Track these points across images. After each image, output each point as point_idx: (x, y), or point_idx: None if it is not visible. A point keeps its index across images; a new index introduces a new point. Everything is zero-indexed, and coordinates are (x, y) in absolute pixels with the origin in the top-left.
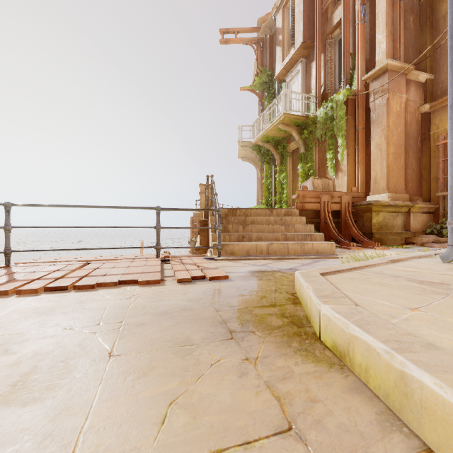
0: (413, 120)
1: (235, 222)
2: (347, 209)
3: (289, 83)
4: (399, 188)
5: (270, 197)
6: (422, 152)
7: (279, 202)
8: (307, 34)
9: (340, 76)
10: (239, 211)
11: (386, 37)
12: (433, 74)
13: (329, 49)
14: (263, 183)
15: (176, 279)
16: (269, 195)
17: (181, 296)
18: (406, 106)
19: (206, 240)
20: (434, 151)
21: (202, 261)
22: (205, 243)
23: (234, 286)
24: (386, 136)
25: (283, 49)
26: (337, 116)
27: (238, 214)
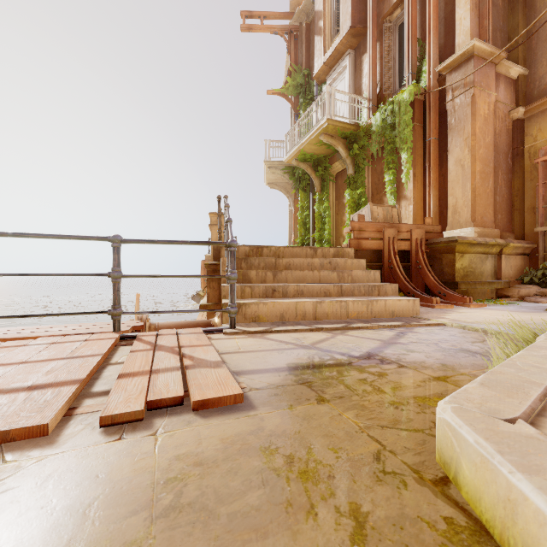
0: (503, 129)
1: (260, 267)
2: (420, 249)
3: (332, 84)
4: (487, 221)
5: (307, 235)
6: (513, 173)
7: (320, 242)
8: (357, 16)
9: (400, 73)
10: (267, 251)
11: (471, 11)
12: (527, 69)
13: (387, 36)
14: (298, 217)
15: (101, 414)
16: (305, 232)
17: (50, 543)
18: (495, 109)
19: (216, 294)
20: (530, 172)
21: (196, 340)
22: (215, 299)
23: (257, 439)
24: (470, 147)
25: (324, 39)
26: (401, 122)
27: (265, 254)
